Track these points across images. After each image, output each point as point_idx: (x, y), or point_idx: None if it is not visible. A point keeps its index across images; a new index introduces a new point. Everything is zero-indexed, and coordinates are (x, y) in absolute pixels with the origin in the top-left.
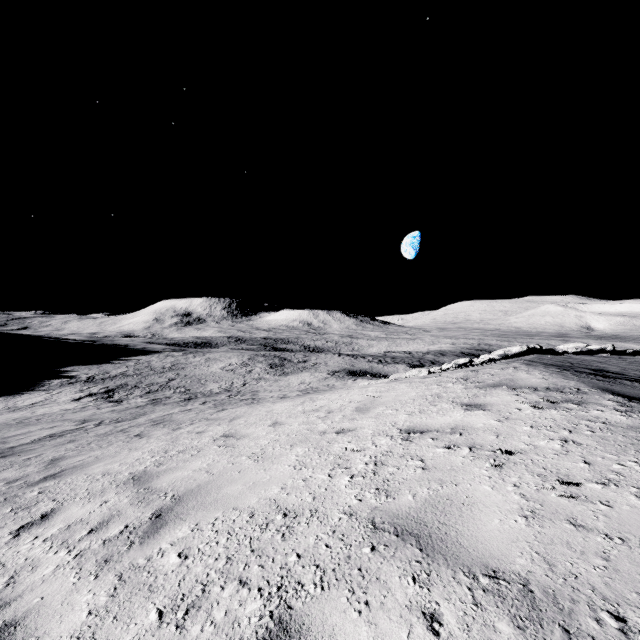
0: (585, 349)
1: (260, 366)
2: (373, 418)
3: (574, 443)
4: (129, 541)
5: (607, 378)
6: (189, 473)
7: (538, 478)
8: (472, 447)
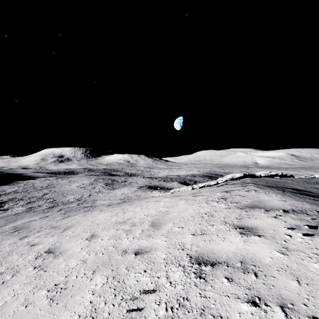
0: (269, 174)
1: (100, 184)
2: (165, 236)
3: None
4: None
5: (315, 197)
6: None
7: None
8: (284, 306)
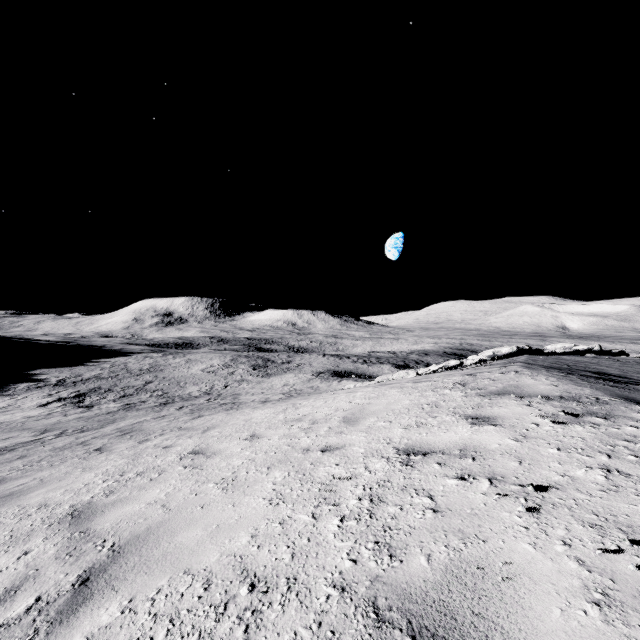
0: (573, 349)
1: (243, 367)
2: (364, 432)
3: (620, 473)
4: (33, 629)
5: (618, 383)
6: (141, 507)
7: (592, 530)
8: (492, 478)
